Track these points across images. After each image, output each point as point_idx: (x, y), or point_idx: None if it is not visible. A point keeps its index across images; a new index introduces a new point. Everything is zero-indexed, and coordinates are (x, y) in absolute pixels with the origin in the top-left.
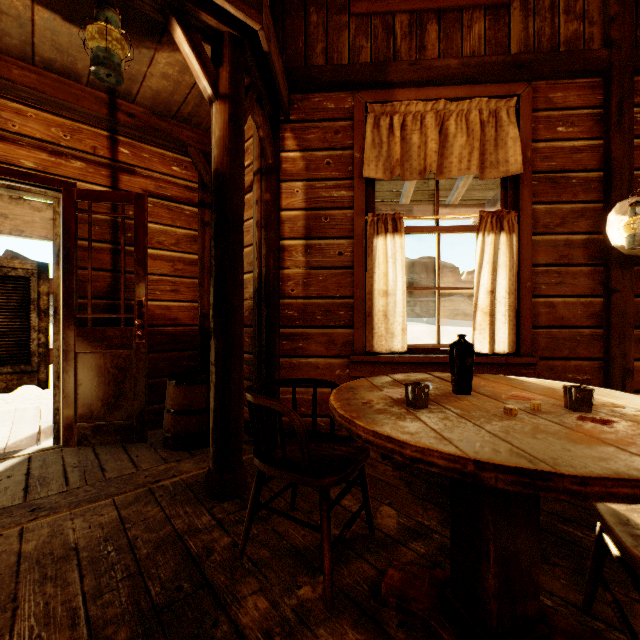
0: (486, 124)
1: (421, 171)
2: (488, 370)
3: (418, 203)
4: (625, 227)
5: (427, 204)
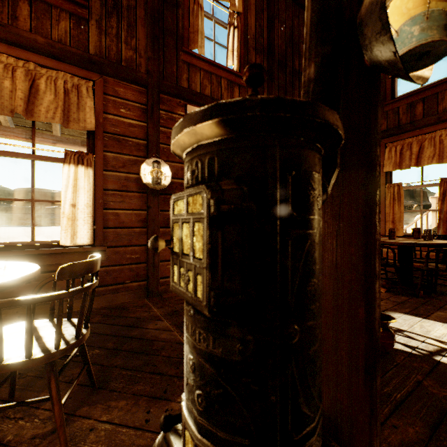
0: (71, 92)
1: (13, 110)
2: (72, 257)
3: (72, 137)
4: (150, 173)
5: (76, 139)
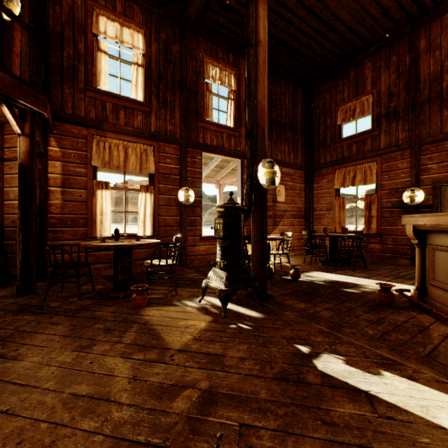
0: (143, 153)
1: (118, 166)
2: None
3: None
4: (183, 196)
5: None
